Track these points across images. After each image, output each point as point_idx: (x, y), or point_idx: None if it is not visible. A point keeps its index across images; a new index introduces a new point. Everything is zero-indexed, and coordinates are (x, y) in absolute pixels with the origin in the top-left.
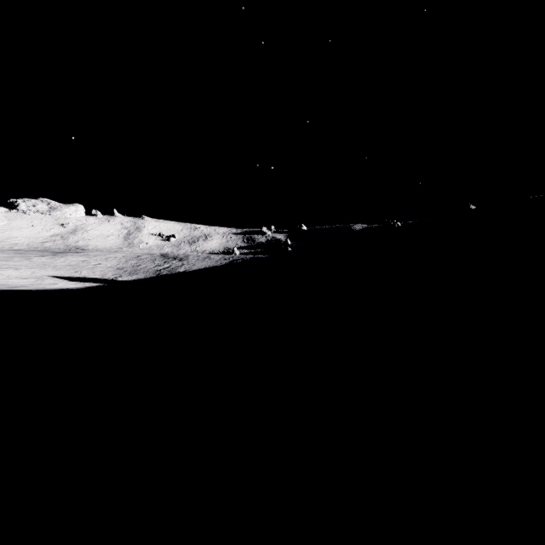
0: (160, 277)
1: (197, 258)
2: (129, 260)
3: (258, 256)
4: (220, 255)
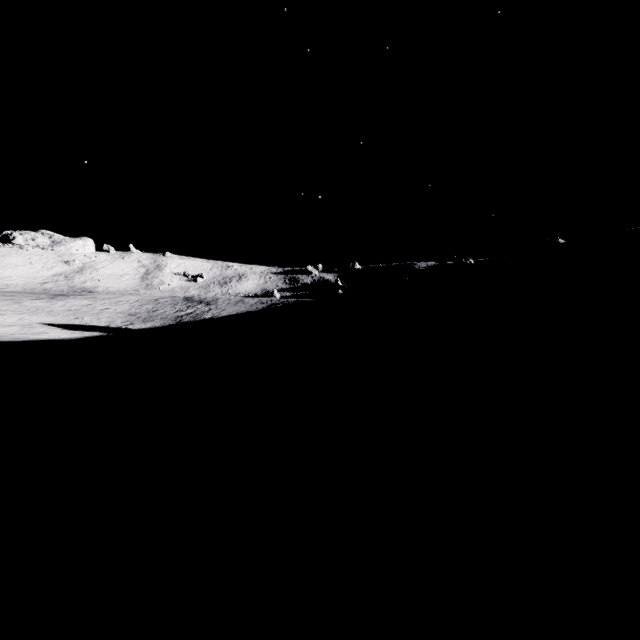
0: (181, 324)
1: (228, 302)
2: (144, 304)
3: (302, 300)
4: (256, 299)
